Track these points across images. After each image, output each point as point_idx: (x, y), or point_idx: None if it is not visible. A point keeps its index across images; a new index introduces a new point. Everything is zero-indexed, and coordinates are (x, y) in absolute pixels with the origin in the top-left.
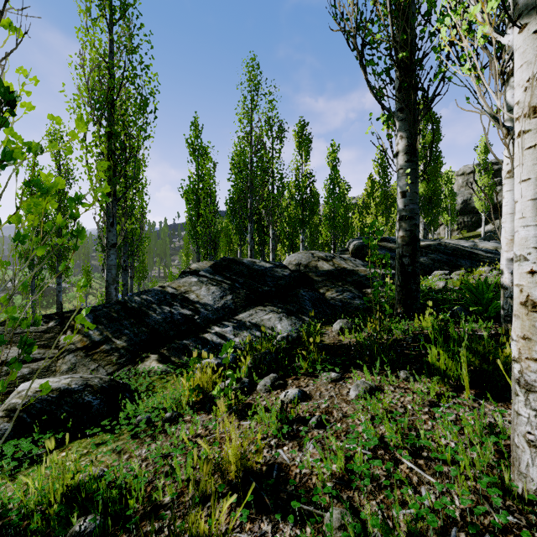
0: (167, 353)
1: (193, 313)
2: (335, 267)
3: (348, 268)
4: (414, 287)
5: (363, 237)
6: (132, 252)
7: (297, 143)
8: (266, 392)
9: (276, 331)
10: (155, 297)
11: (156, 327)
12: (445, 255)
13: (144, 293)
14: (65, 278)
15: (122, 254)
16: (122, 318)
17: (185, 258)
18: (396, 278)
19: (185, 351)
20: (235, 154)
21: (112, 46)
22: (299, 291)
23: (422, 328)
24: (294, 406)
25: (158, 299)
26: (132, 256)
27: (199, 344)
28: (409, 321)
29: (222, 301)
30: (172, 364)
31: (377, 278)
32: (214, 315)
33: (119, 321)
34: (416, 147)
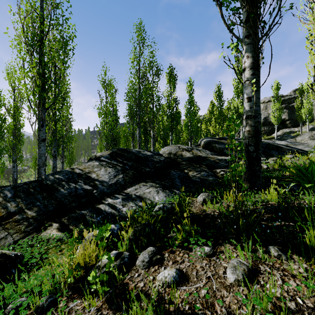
0: (66, 222)
1: (92, 188)
2: (193, 155)
3: (203, 156)
4: (258, 168)
5: (209, 137)
6: (63, 146)
7: (168, 80)
8: (144, 268)
9: (154, 201)
10: (65, 176)
11: (62, 200)
12: (262, 148)
13: (58, 173)
14: (25, 163)
15: (53, 147)
16: (36, 192)
17: (100, 150)
18: (243, 162)
19: (81, 219)
20: (129, 84)
21: (42, 3)
22: (171, 171)
23: (267, 200)
24: (172, 292)
25: (67, 178)
26: (62, 149)
27: (94, 213)
28: (253, 194)
29: (115, 179)
30: (69, 232)
31: (222, 162)
32: (108, 189)
33: (34, 195)
34: (259, 63)
